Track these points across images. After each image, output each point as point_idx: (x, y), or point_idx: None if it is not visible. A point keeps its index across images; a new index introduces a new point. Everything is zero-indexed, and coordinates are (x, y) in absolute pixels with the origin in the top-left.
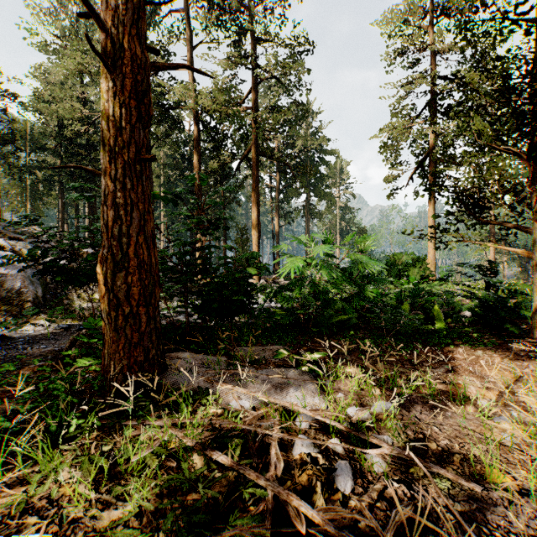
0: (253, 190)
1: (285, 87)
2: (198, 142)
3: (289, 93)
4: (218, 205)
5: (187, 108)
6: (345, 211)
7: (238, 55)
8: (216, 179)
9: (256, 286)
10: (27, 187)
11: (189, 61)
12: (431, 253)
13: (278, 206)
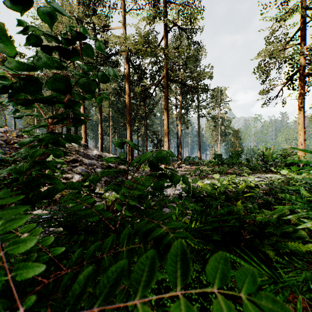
0: (164, 105)
1: (186, 33)
2: (128, 74)
3: (188, 37)
4: (143, 117)
5: (121, 53)
6: (224, 119)
7: (154, 12)
8: (140, 100)
9: (166, 171)
10: (34, 110)
11: (122, 22)
12: (301, 146)
13: (181, 117)
